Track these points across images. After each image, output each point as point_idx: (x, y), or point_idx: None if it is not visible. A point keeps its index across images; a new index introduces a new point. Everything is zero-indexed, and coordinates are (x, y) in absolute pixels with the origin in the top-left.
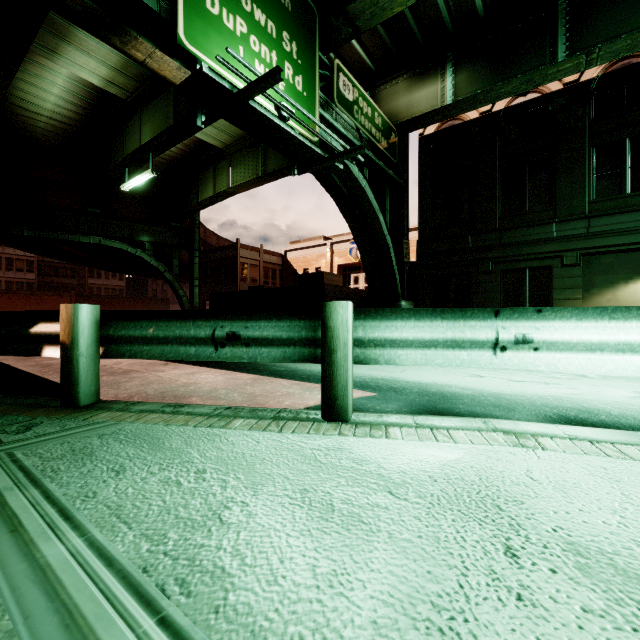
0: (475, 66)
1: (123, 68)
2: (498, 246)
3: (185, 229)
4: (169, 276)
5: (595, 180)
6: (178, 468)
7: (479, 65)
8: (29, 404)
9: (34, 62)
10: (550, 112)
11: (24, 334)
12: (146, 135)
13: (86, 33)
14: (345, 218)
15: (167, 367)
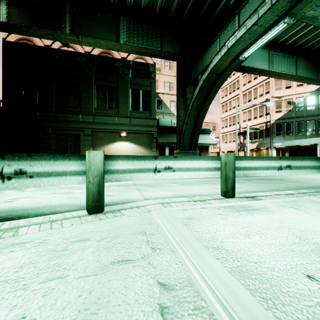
0: (22, 9)
1: None
2: (54, 120)
3: None
4: None
5: (97, 99)
6: None
7: (25, 10)
8: None
9: None
10: (79, 61)
11: None
12: None
13: None
14: None
15: None
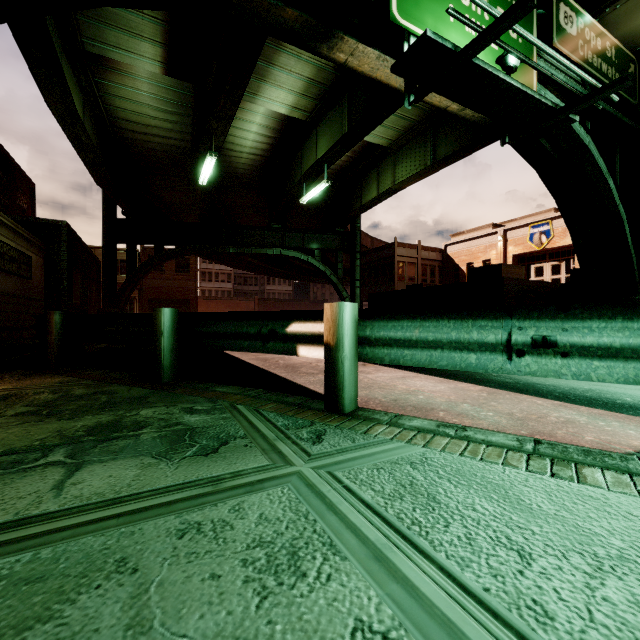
0: None
1: (305, 91)
2: None
3: (347, 233)
4: (334, 279)
5: None
6: (628, 574)
7: None
8: (292, 403)
9: (242, 108)
10: None
11: (281, 333)
12: (322, 148)
13: (280, 68)
14: (551, 192)
15: (368, 368)
